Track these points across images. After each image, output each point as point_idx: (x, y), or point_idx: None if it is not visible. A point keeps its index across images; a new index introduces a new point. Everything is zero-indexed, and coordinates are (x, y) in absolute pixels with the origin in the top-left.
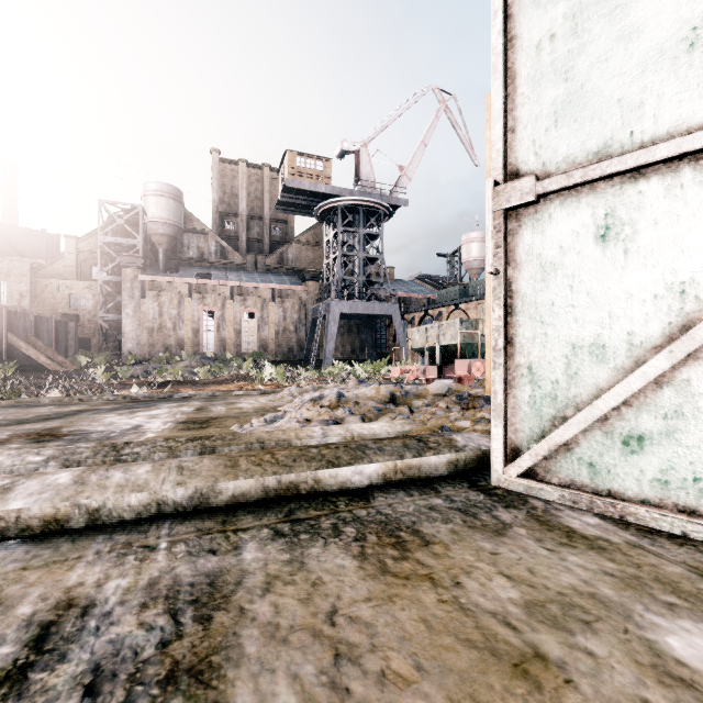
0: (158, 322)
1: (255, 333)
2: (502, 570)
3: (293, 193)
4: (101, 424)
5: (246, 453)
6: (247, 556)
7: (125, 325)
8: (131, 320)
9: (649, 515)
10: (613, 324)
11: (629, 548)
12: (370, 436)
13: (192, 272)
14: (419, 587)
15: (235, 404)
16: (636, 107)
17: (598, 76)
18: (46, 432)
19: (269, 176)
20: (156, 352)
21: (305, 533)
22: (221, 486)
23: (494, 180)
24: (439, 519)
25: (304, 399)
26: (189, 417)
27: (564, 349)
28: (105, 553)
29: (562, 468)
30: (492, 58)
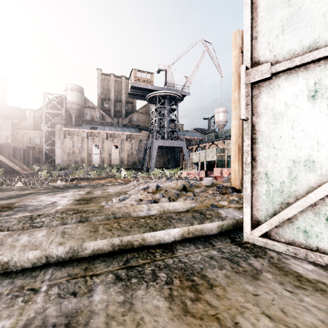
0: (72, 150)
1: (118, 155)
2: (264, 310)
3: (136, 89)
4: (36, 201)
5: (104, 222)
6: (96, 298)
7: (56, 151)
8: (59, 149)
9: None
10: (320, 148)
11: None
12: (173, 210)
13: (88, 127)
14: (210, 327)
15: (106, 190)
16: None
17: (309, 1)
18: (6, 205)
19: (124, 81)
20: (71, 164)
21: (135, 277)
22: (86, 244)
23: (246, 66)
24: (217, 266)
25: (139, 188)
26: (82, 197)
27: (287, 163)
28: (5, 295)
29: (287, 233)
30: None
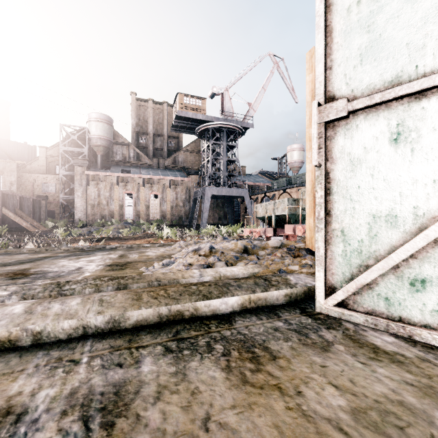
0: (97, 200)
1: (158, 207)
2: (331, 381)
3: (182, 120)
4: (56, 266)
5: (147, 289)
6: (145, 369)
7: (77, 202)
8: (80, 199)
9: (430, 336)
10: (403, 201)
11: (420, 362)
12: (232, 276)
13: (119, 169)
14: (270, 395)
15: (144, 253)
16: (420, 48)
17: (391, 28)
18: (19, 272)
19: (167, 109)
20: (96, 219)
21: (187, 349)
22: (128, 314)
23: (318, 102)
24: (282, 337)
25: (188, 250)
26: (114, 262)
27: (367, 218)
28: (42, 366)
29: (366, 301)
30: (316, 19)
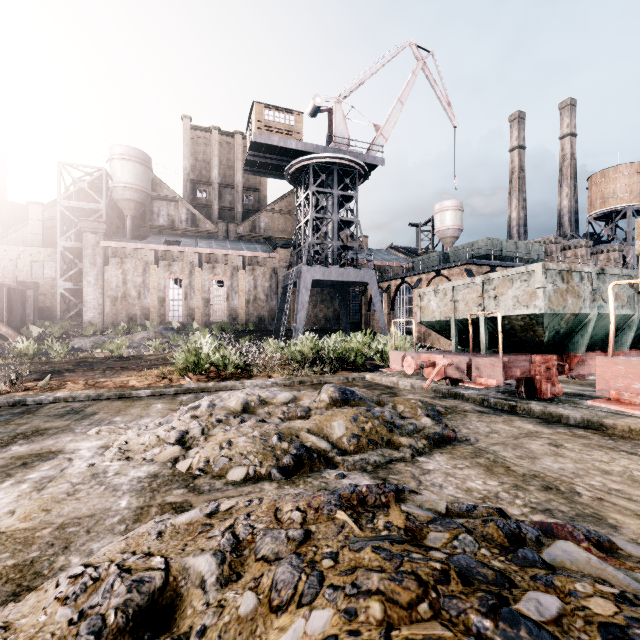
0: (122, 290)
1: (224, 302)
2: None
3: (262, 151)
4: None
5: None
6: None
7: (86, 294)
8: (92, 288)
9: None
10: None
11: None
12: None
13: (161, 240)
14: None
15: None
16: None
17: None
18: None
19: (241, 144)
20: (120, 321)
21: None
22: None
23: None
24: None
25: None
26: None
27: None
28: None
29: None
30: None
